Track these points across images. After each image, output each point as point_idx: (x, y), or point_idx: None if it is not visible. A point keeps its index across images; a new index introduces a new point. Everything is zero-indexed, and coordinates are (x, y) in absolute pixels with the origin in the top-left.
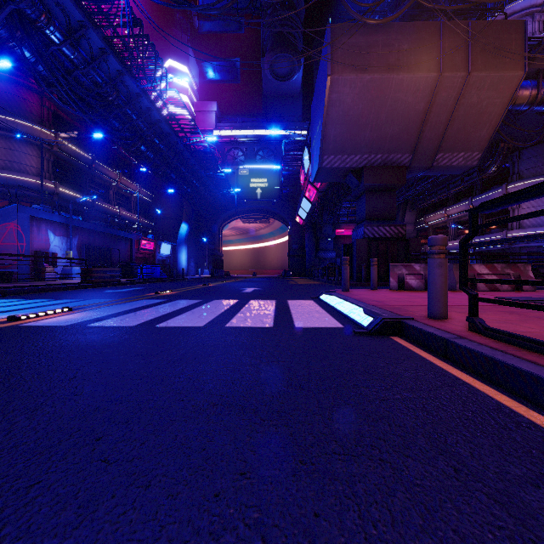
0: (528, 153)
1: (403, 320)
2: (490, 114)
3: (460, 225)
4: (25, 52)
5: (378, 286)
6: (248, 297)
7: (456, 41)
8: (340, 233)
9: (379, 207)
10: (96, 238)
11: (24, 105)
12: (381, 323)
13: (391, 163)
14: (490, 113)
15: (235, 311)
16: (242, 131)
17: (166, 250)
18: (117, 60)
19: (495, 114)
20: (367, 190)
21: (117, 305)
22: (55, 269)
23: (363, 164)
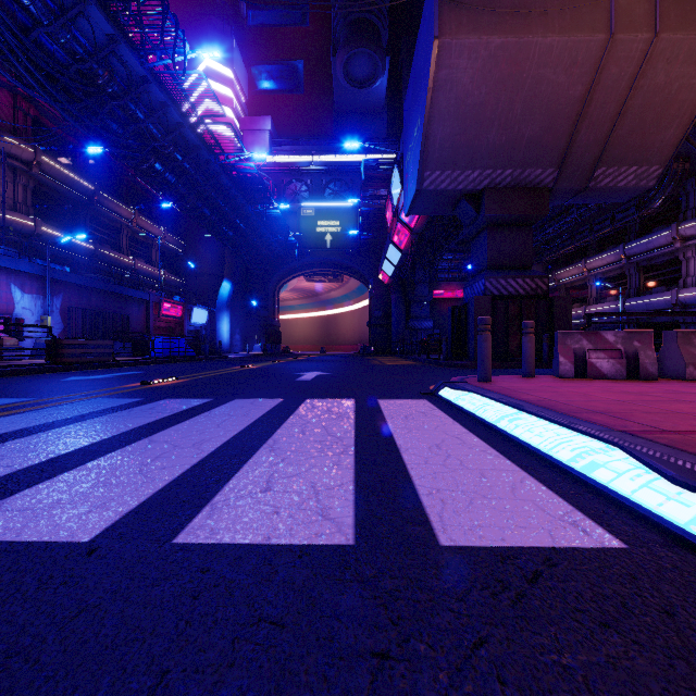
0: None
1: None
2: (682, 103)
3: (607, 283)
4: None
5: (512, 369)
6: (303, 393)
7: None
8: (438, 295)
9: (507, 250)
10: (92, 298)
11: None
12: None
13: (526, 183)
14: (682, 102)
15: (258, 439)
16: (306, 156)
17: (200, 317)
18: (105, 17)
19: (689, 103)
20: (489, 225)
21: (12, 416)
22: (24, 342)
23: (484, 184)
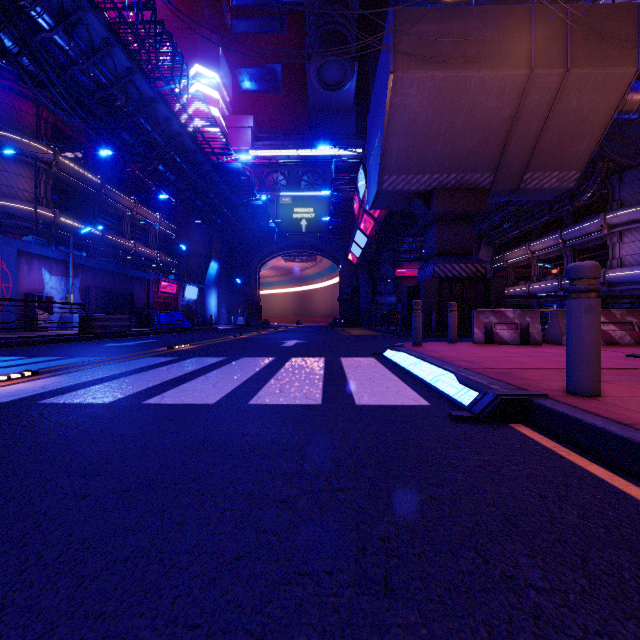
0: (631, 175)
1: (531, 397)
2: (592, 122)
3: (547, 263)
4: (4, 39)
5: None
6: (288, 354)
7: (552, 29)
8: (401, 273)
9: (452, 240)
10: (104, 278)
11: (15, 116)
12: (495, 403)
13: (467, 185)
14: (592, 121)
15: (268, 376)
16: (284, 151)
17: (191, 293)
18: (125, 54)
19: (598, 122)
20: (438, 219)
21: (107, 366)
22: (51, 316)
23: (433, 186)
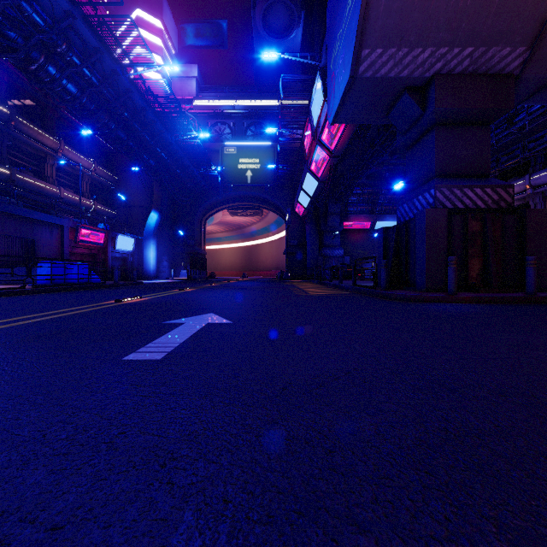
0: None
1: None
2: None
3: None
4: None
5: (502, 306)
6: None
7: None
8: (348, 226)
9: (460, 154)
10: None
11: None
12: None
13: (487, 68)
14: None
15: None
16: (229, 101)
17: (125, 244)
18: None
19: None
20: (438, 123)
21: None
22: None
23: (434, 70)
